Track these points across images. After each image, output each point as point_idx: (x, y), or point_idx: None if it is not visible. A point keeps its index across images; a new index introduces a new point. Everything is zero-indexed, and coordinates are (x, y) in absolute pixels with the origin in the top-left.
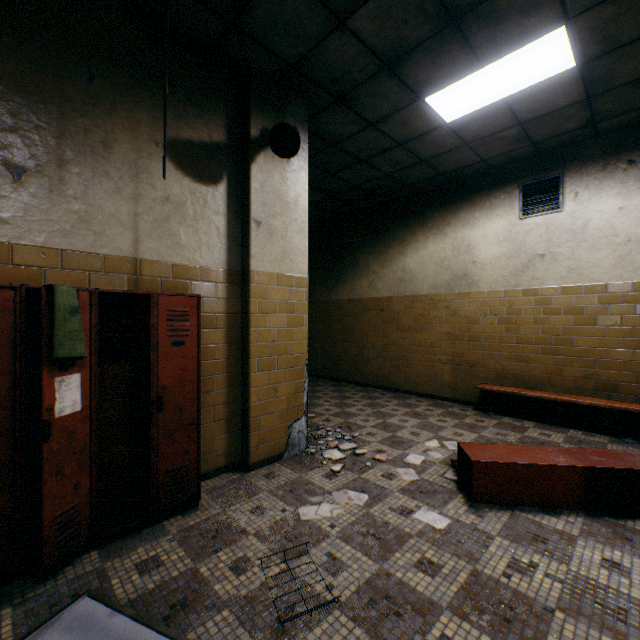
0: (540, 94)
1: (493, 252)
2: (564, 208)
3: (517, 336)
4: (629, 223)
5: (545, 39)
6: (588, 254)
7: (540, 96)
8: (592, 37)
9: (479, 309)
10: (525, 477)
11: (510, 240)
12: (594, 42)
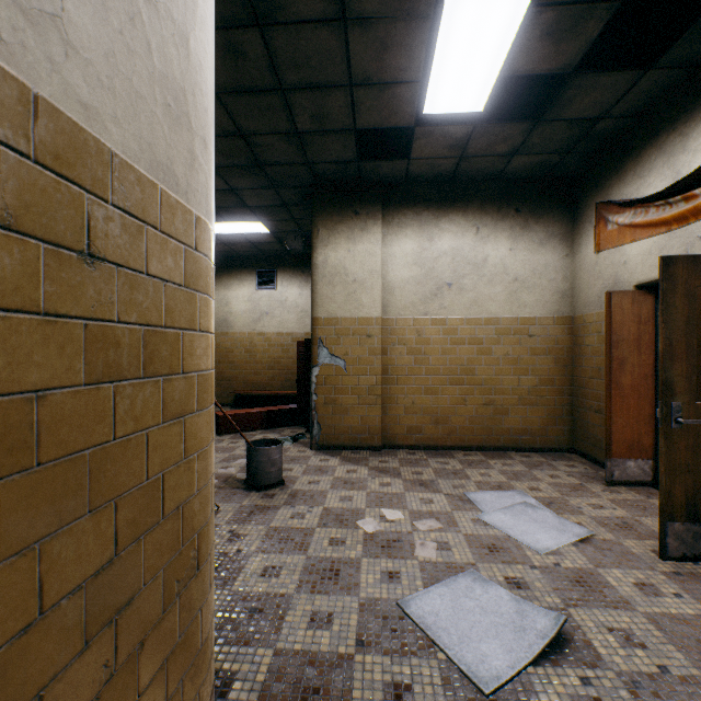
0: (258, 236)
1: (243, 308)
2: (278, 289)
3: (255, 360)
4: (303, 302)
5: (254, 223)
6: (288, 315)
7: (258, 236)
8: (273, 227)
9: (234, 343)
10: (243, 419)
11: (252, 302)
12: (274, 228)
